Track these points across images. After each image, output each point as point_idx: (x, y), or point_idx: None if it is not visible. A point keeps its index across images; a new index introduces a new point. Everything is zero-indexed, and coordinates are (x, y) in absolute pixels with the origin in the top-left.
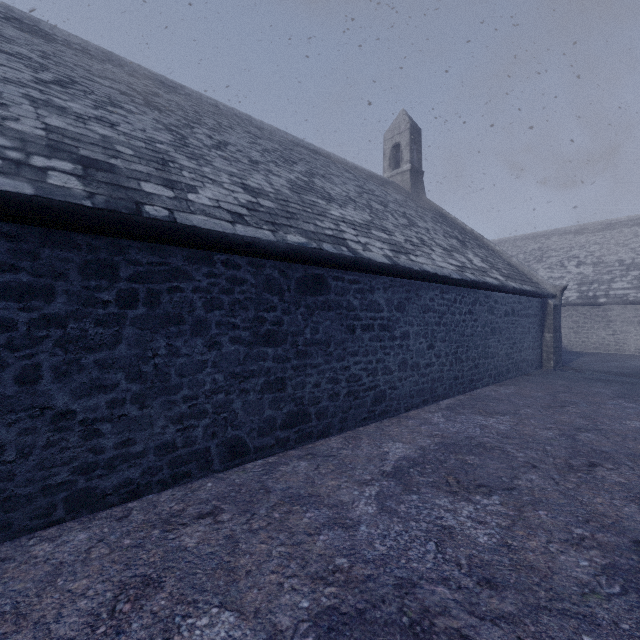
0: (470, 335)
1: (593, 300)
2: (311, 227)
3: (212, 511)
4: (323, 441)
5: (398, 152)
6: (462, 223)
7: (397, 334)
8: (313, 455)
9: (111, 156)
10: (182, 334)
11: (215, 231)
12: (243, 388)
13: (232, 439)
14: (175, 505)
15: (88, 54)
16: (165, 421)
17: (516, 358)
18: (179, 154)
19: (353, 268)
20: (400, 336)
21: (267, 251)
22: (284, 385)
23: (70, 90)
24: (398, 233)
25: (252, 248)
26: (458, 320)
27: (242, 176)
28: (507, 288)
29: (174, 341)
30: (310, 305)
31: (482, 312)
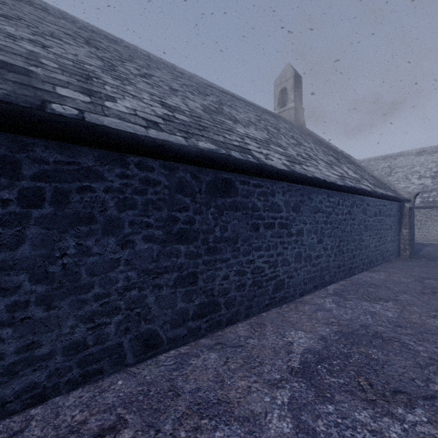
0: (349, 231)
1: (433, 204)
2: (220, 138)
3: (114, 424)
4: (231, 328)
5: (285, 95)
6: (334, 146)
7: (293, 231)
8: (222, 345)
9: (32, 65)
10: (93, 233)
11: (126, 131)
12: (156, 283)
13: (145, 333)
14: (78, 413)
15: (47, 12)
16: (74, 320)
17: (382, 249)
18: (105, 74)
19: (257, 173)
20: (296, 233)
21: (179, 154)
22: (196, 279)
23: (13, 21)
24: (291, 149)
25: (164, 151)
26: (340, 219)
27: (162, 96)
28: (377, 193)
29: (84, 240)
30: (219, 206)
31: (358, 213)
